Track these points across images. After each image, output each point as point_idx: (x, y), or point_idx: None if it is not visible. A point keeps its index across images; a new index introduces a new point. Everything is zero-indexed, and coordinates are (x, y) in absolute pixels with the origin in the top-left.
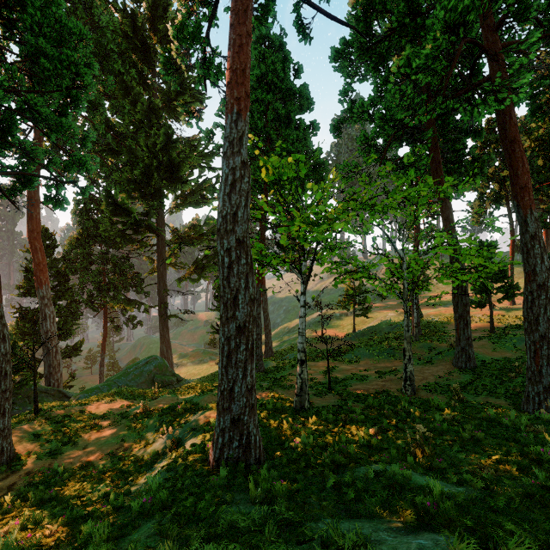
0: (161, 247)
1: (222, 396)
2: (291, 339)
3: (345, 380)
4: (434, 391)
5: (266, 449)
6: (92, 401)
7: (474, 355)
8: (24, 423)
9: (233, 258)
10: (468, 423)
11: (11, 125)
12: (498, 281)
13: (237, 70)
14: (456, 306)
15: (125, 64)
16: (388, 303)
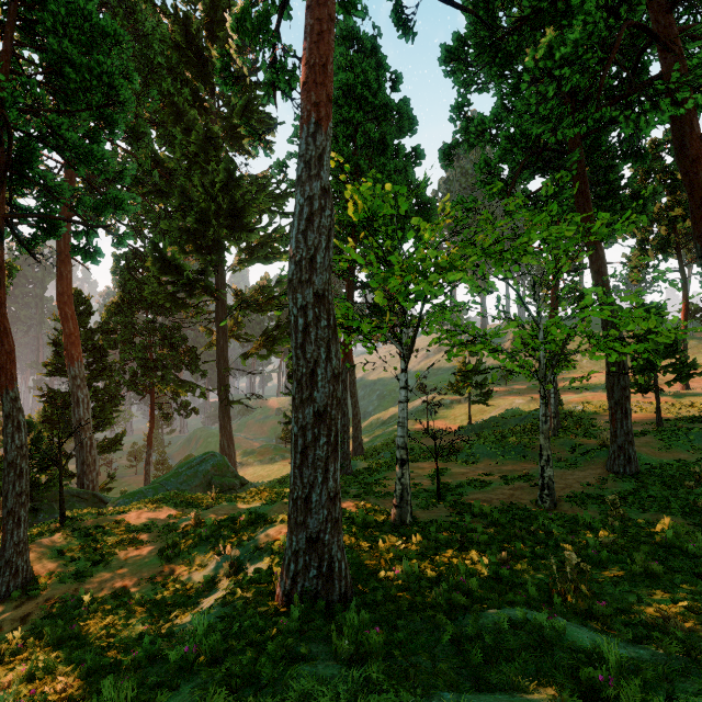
0: (222, 315)
1: (294, 507)
2: (387, 433)
3: (459, 487)
4: (582, 504)
5: (355, 579)
6: (132, 509)
7: (636, 456)
8: (47, 535)
9: (310, 318)
10: (637, 550)
11: (30, 156)
12: (666, 357)
13: (316, 66)
14: (611, 389)
15: (177, 83)
16: (515, 387)
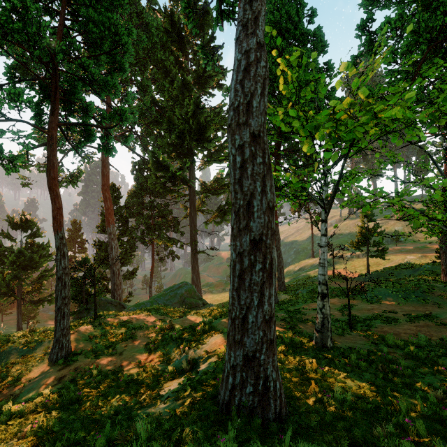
0: (193, 196)
1: (232, 325)
2: (302, 277)
3: (366, 320)
4: None
5: (287, 394)
6: (135, 314)
7: None
8: (85, 325)
9: (246, 156)
10: None
11: (74, 89)
12: None
13: None
14: None
15: (166, 53)
16: (404, 247)
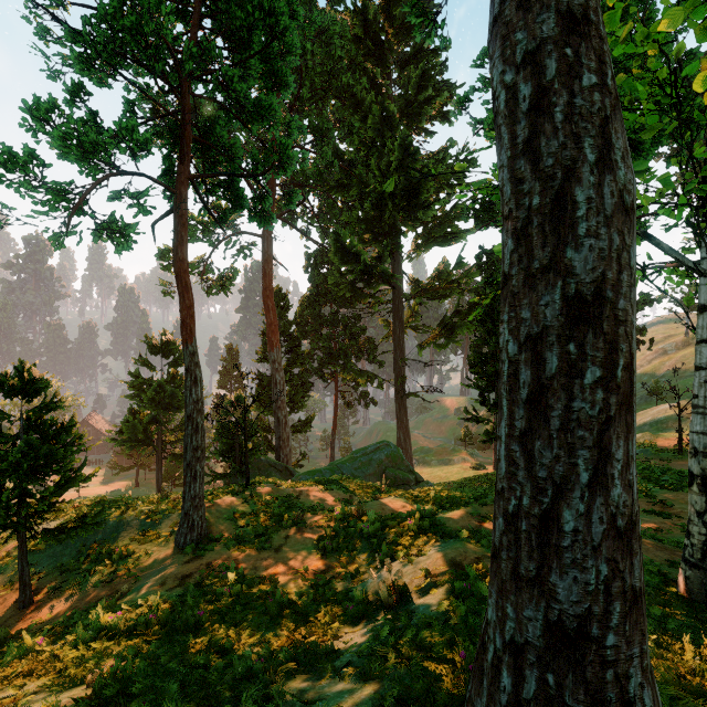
0: (398, 303)
1: (510, 532)
2: None
3: None
4: None
5: None
6: (305, 485)
7: None
8: (231, 495)
9: (549, 74)
10: None
11: (215, 126)
12: None
13: None
14: None
15: (355, 75)
16: None
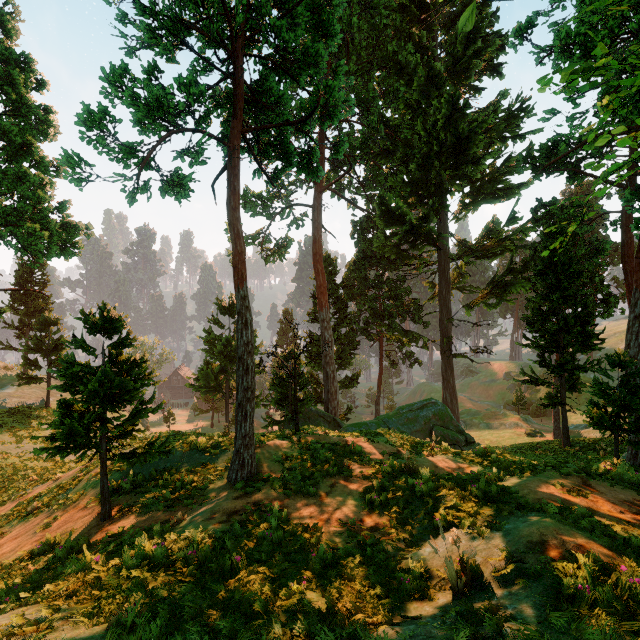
0: (444, 264)
1: None
2: None
3: None
4: None
5: None
6: (351, 435)
7: None
8: (281, 438)
9: None
10: None
11: (266, 85)
12: None
13: None
14: None
15: (400, 42)
16: None
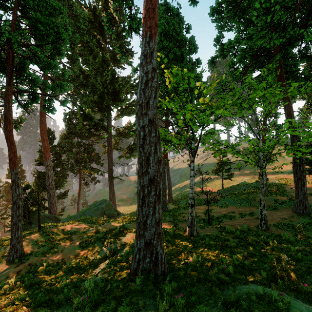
0: (110, 139)
1: (138, 226)
2: (183, 192)
3: (218, 218)
4: (282, 228)
5: (169, 262)
6: (69, 224)
7: (309, 205)
8: (32, 234)
9: (146, 132)
10: None
11: (24, 66)
12: None
13: (149, 9)
14: (296, 172)
15: (90, 37)
16: (244, 172)
